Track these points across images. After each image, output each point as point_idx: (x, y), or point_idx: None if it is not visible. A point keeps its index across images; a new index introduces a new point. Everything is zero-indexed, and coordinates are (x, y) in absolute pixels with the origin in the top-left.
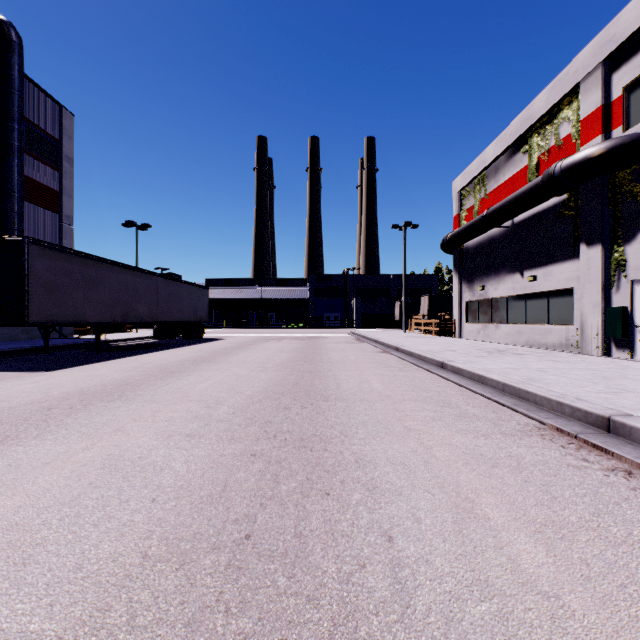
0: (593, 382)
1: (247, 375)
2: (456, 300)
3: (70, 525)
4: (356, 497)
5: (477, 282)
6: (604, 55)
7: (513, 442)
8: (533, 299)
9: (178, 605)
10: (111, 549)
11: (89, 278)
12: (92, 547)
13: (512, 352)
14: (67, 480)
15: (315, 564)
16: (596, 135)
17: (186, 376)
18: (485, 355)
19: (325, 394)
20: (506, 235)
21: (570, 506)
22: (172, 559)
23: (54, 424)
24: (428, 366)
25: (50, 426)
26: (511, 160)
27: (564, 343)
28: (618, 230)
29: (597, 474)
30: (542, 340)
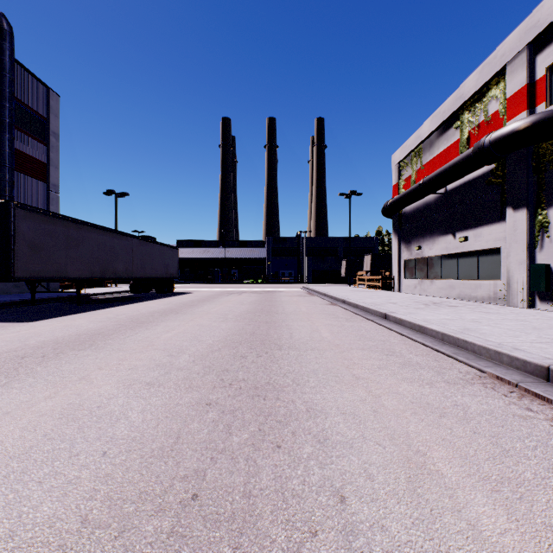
0: (525, 332)
1: (209, 325)
2: (395, 259)
3: (14, 483)
4: (307, 450)
5: (414, 243)
6: (529, 39)
7: (457, 391)
8: (464, 257)
9: None
10: (50, 512)
11: (70, 239)
12: (31, 509)
13: (447, 304)
14: (22, 431)
15: (263, 531)
16: (522, 111)
17: (154, 326)
18: (423, 307)
19: (279, 343)
20: (440, 201)
21: (523, 460)
22: (112, 524)
23: (24, 372)
24: (372, 317)
25: (19, 374)
26: (444, 135)
27: (492, 296)
28: (542, 195)
29: (543, 424)
30: (472, 294)
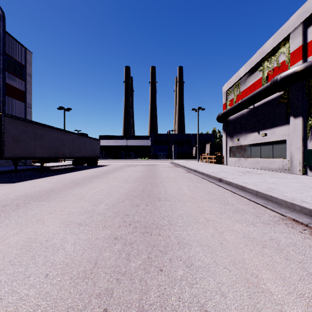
0: (306, 190)
1: (117, 185)
2: (224, 146)
3: None
4: (180, 273)
5: (235, 137)
6: (303, 18)
7: (270, 229)
8: (264, 145)
9: None
10: None
11: (37, 134)
12: None
13: (255, 172)
14: None
15: None
16: (299, 60)
17: (85, 186)
18: (242, 174)
19: (159, 197)
20: (250, 113)
21: None
22: None
23: (3, 216)
24: (212, 180)
25: (0, 217)
26: (253, 75)
27: (281, 168)
28: (311, 109)
29: None
30: (269, 166)
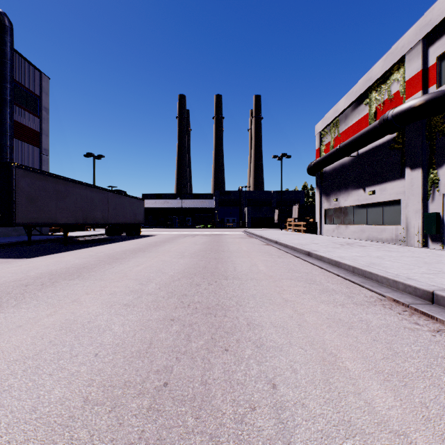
0: (418, 266)
1: (170, 261)
2: (318, 208)
3: (31, 375)
4: (248, 352)
5: (332, 195)
6: (423, 34)
7: (363, 310)
8: (372, 207)
9: (108, 442)
10: (60, 394)
11: (59, 192)
12: (46, 393)
13: (358, 244)
14: (33, 339)
15: (216, 407)
16: (417, 91)
17: (127, 261)
18: (339, 247)
19: (225, 274)
20: (353, 162)
21: (409, 359)
22: (106, 403)
23: (28, 296)
24: (299, 254)
25: (25, 298)
26: (356, 109)
27: (394, 238)
28: (433, 158)
29: (426, 334)
30: (378, 236)
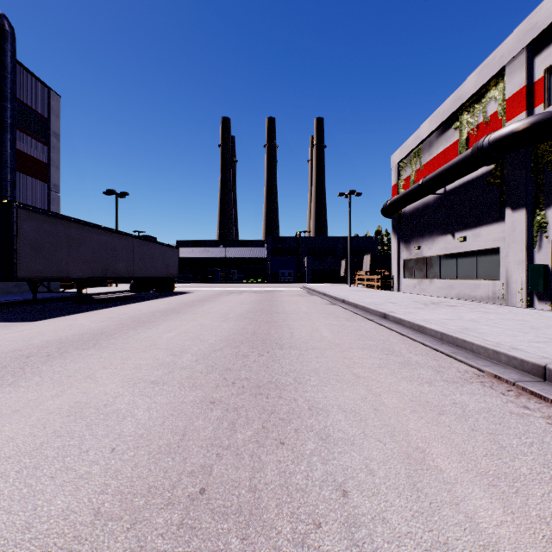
0: (523, 332)
1: (210, 325)
2: (395, 258)
3: (27, 478)
4: (310, 447)
5: (413, 243)
6: (527, 41)
7: (456, 389)
8: (463, 257)
9: None
10: (64, 505)
11: (72, 239)
12: (45, 503)
13: (446, 304)
14: (32, 428)
15: (269, 523)
16: (520, 112)
17: (156, 326)
18: (422, 307)
19: (280, 342)
20: (439, 201)
21: (519, 456)
22: (124, 517)
23: (30, 371)
24: (372, 317)
25: (26, 373)
26: (443, 135)
27: (491, 296)
28: (540, 196)
29: (540, 422)
30: (471, 293)
